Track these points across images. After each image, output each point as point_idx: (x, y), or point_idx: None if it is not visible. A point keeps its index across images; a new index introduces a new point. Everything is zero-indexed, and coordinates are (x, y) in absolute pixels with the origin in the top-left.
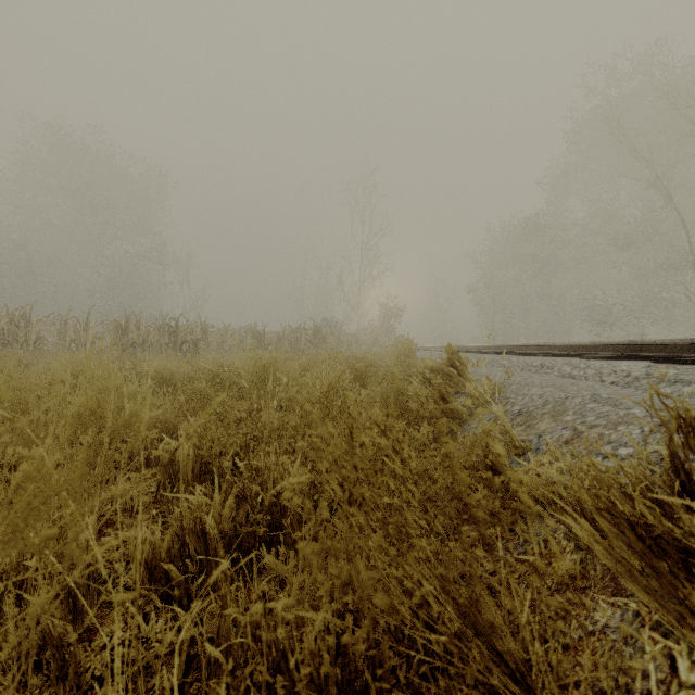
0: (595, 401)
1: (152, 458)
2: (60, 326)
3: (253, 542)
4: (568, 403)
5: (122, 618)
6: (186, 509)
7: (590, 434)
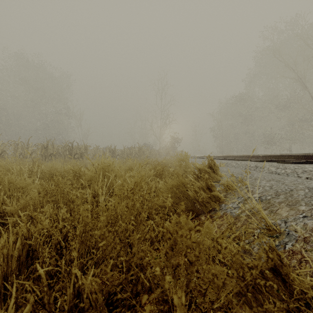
0: None
1: None
2: (14, 146)
3: None
4: (296, 195)
5: None
6: None
7: None
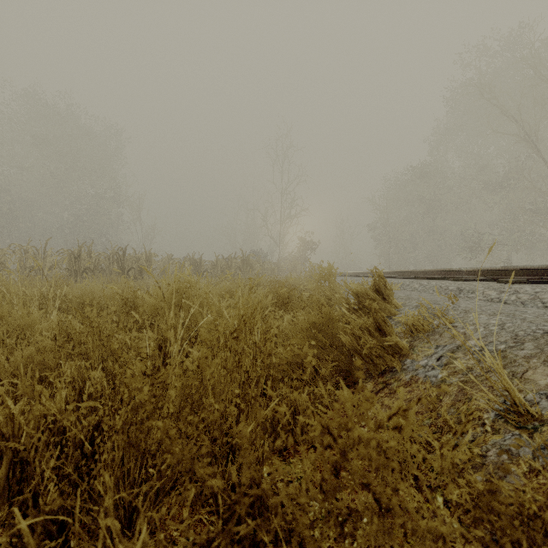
0: None
1: None
2: (20, 254)
3: None
4: None
5: None
6: None
7: None
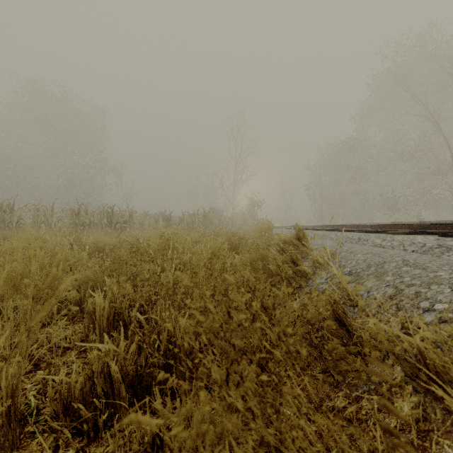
0: (407, 265)
1: (84, 306)
2: (34, 212)
3: (150, 380)
4: (386, 266)
5: (39, 448)
6: (95, 356)
7: (409, 291)
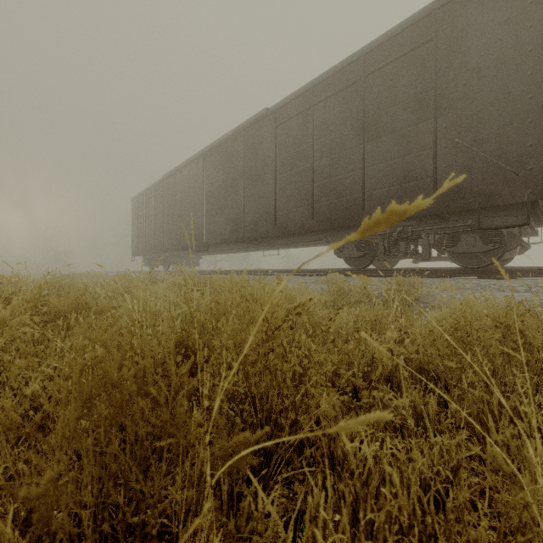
0: None
1: None
2: None
3: None
4: None
5: None
6: None
7: None
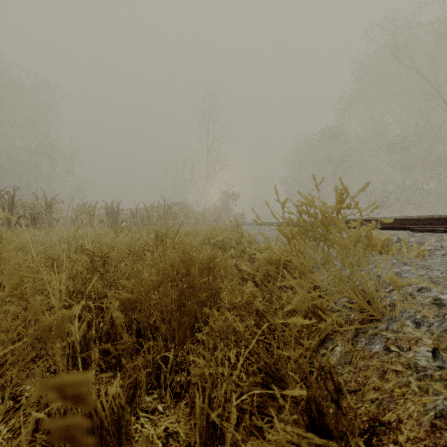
0: None
1: None
2: None
3: None
4: None
5: None
6: None
7: None
